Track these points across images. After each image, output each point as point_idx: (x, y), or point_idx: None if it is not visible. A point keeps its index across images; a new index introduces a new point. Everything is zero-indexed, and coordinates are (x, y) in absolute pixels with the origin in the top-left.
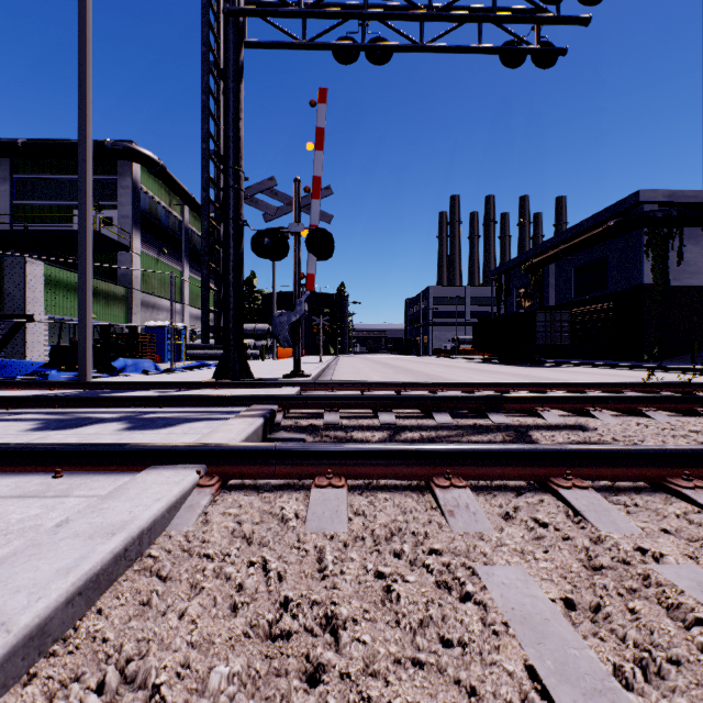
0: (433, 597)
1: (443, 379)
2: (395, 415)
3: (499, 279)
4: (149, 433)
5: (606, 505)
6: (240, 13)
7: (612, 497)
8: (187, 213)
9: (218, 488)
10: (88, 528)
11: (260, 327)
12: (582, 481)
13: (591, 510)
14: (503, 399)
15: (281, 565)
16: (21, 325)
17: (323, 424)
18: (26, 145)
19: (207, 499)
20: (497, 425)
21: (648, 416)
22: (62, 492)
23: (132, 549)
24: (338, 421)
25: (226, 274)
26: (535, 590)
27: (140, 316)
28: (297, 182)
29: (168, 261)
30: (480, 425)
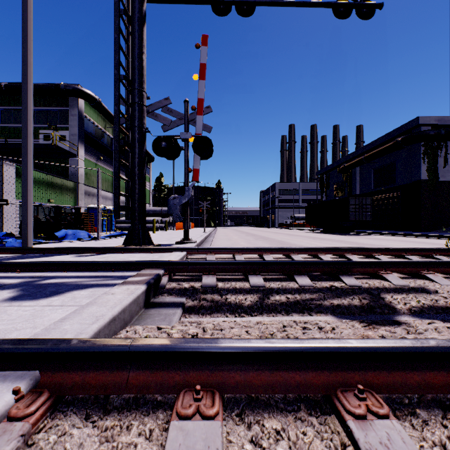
0: None
1: (289, 244)
2: (262, 277)
3: (322, 177)
4: (27, 305)
5: None
6: None
7: None
8: None
9: (39, 416)
10: None
11: (165, 209)
12: None
13: None
14: (351, 264)
15: None
16: None
17: (201, 287)
18: (7, 86)
19: None
20: (351, 288)
21: None
22: None
23: None
24: (215, 284)
25: (133, 167)
26: None
27: (84, 201)
28: (186, 103)
29: (103, 165)
30: (337, 288)
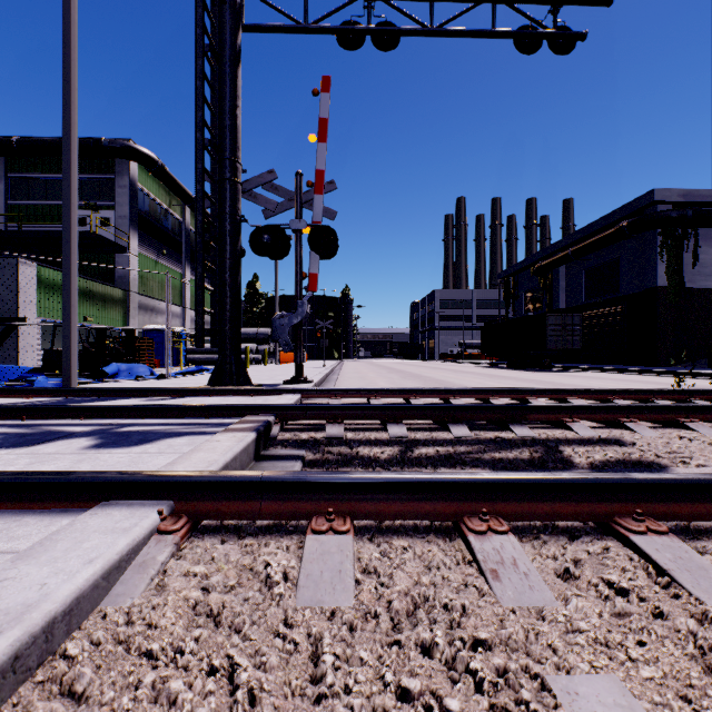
0: None
1: (452, 385)
2: (406, 427)
3: (507, 282)
4: (119, 452)
5: (700, 561)
6: None
7: (697, 544)
8: (187, 214)
9: (184, 533)
10: None
11: (263, 331)
12: (658, 523)
13: (682, 568)
14: (526, 409)
15: (256, 675)
16: (12, 329)
17: (325, 438)
18: (21, 143)
19: (166, 552)
20: (521, 439)
21: (690, 429)
22: None
23: (30, 653)
24: (342, 434)
25: (222, 272)
26: None
27: (138, 320)
28: (298, 176)
29: (168, 263)
30: (503, 439)
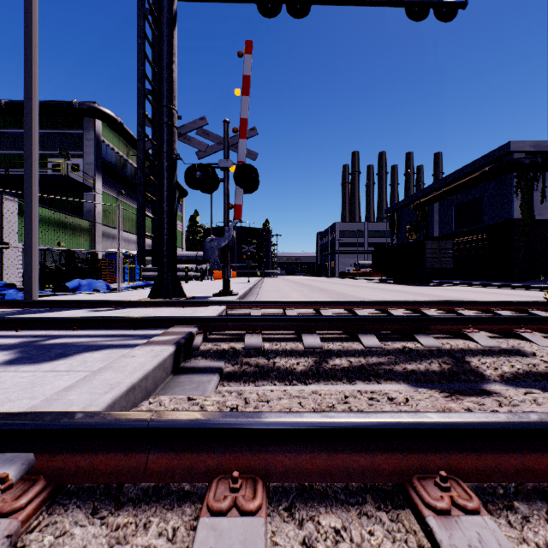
0: None
1: (352, 297)
2: (319, 337)
3: (392, 216)
4: (25, 370)
5: None
6: None
7: None
8: None
9: (31, 511)
10: None
11: (201, 254)
12: None
13: None
14: (429, 320)
15: None
16: None
17: (244, 348)
18: (8, 105)
19: None
20: (428, 350)
21: None
22: None
23: None
24: (260, 345)
25: (161, 202)
26: None
27: (102, 245)
28: (226, 124)
29: (126, 201)
30: (411, 350)
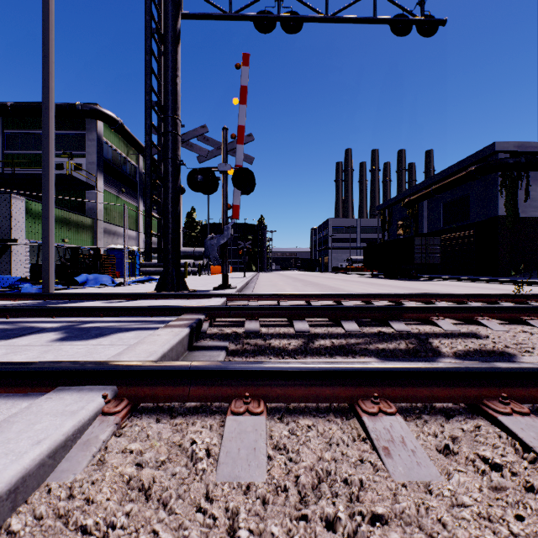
0: None
1: (342, 291)
2: (308, 323)
3: (383, 213)
4: (78, 344)
5: None
6: None
7: None
8: (141, 161)
9: (124, 414)
10: None
11: (198, 250)
12: (521, 406)
13: None
14: (402, 309)
15: None
16: (7, 248)
17: (244, 332)
18: (14, 107)
19: (107, 431)
20: (399, 333)
21: (531, 325)
22: None
23: None
24: (258, 329)
25: (166, 204)
26: None
27: (103, 241)
28: (224, 130)
29: (126, 198)
30: (384, 333)
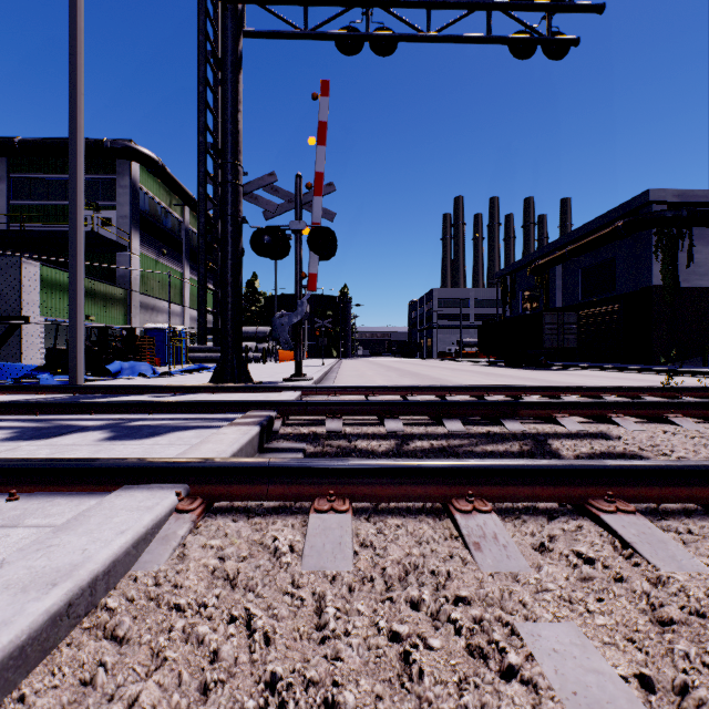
0: (466, 673)
1: (449, 383)
2: (403, 422)
3: (504, 281)
4: (132, 444)
5: (661, 535)
6: (238, 0)
7: (662, 522)
8: (187, 214)
9: (200, 513)
10: (24, 576)
11: (262, 330)
12: (627, 504)
13: (644, 541)
14: (518, 404)
15: (269, 622)
16: (16, 327)
17: (325, 432)
18: (23, 144)
19: (185, 527)
20: (512, 433)
21: (674, 423)
22: (11, 520)
23: (79, 603)
24: (341, 428)
25: (224, 273)
26: (598, 662)
27: (139, 319)
28: (298, 178)
29: (168, 263)
30: (494, 433)
